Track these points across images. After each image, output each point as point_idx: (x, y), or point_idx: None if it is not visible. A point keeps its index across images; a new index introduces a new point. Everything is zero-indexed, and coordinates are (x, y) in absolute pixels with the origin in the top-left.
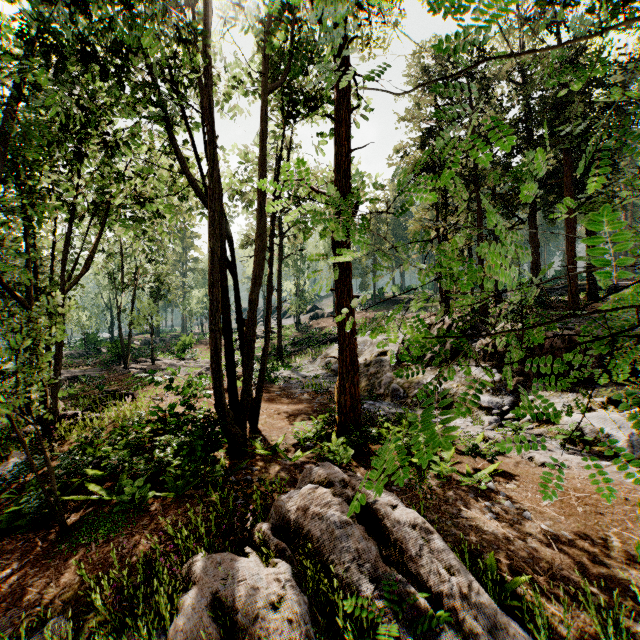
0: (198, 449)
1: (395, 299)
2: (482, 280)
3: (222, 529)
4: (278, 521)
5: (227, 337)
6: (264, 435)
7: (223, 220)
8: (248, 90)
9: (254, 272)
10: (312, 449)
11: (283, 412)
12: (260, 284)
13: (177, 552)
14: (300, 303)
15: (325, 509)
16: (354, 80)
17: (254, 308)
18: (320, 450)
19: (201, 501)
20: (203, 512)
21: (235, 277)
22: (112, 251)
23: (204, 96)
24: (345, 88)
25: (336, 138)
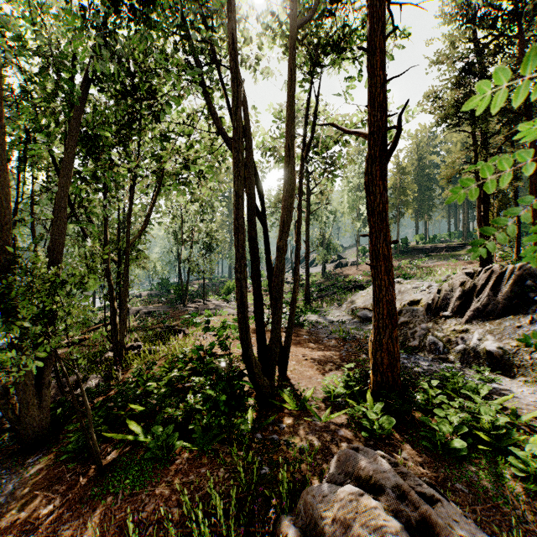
0: (221, 407)
1: (420, 248)
2: (536, 223)
3: (238, 531)
4: (308, 526)
5: (256, 285)
6: (292, 384)
7: (252, 169)
8: (276, 34)
9: (282, 218)
10: (345, 410)
11: (311, 359)
12: (288, 230)
13: (192, 533)
14: (326, 253)
15: (376, 536)
16: (388, 10)
17: (282, 255)
18: (353, 411)
19: (224, 463)
20: (225, 478)
21: (265, 226)
22: (175, 214)
23: (228, 29)
24: (381, 10)
25: (370, 69)
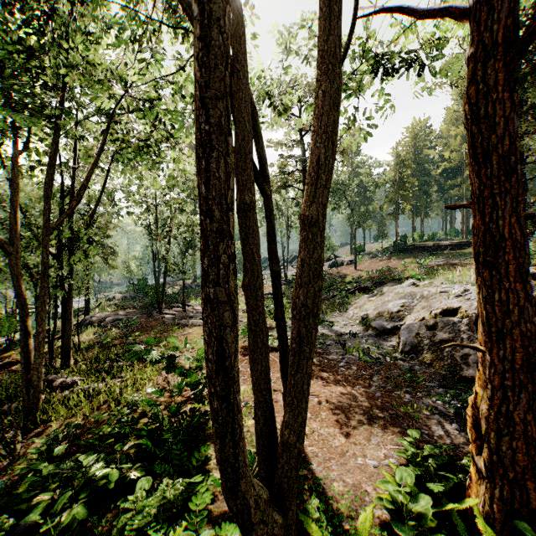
0: None
1: (421, 246)
2: None
3: None
4: None
5: (253, 302)
6: (316, 473)
7: (245, 74)
8: None
9: (314, 155)
10: None
11: (333, 405)
12: (328, 182)
13: None
14: None
15: None
16: None
17: (315, 238)
18: None
19: None
20: None
21: (265, 198)
22: (148, 203)
23: None
24: None
25: None
